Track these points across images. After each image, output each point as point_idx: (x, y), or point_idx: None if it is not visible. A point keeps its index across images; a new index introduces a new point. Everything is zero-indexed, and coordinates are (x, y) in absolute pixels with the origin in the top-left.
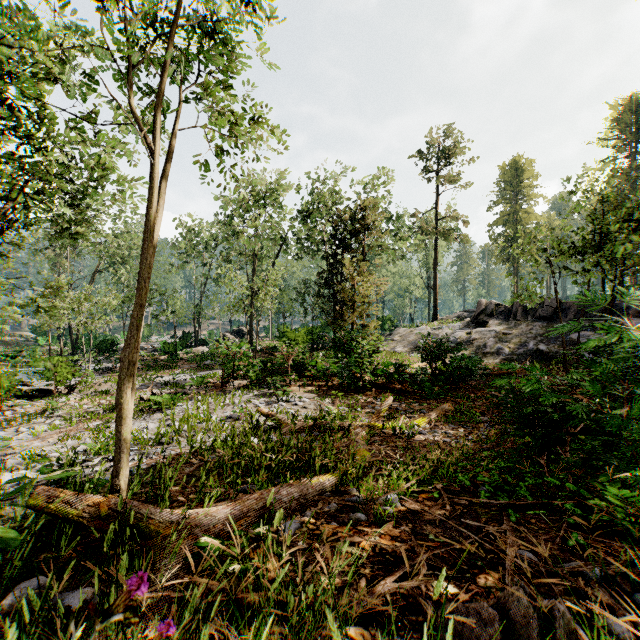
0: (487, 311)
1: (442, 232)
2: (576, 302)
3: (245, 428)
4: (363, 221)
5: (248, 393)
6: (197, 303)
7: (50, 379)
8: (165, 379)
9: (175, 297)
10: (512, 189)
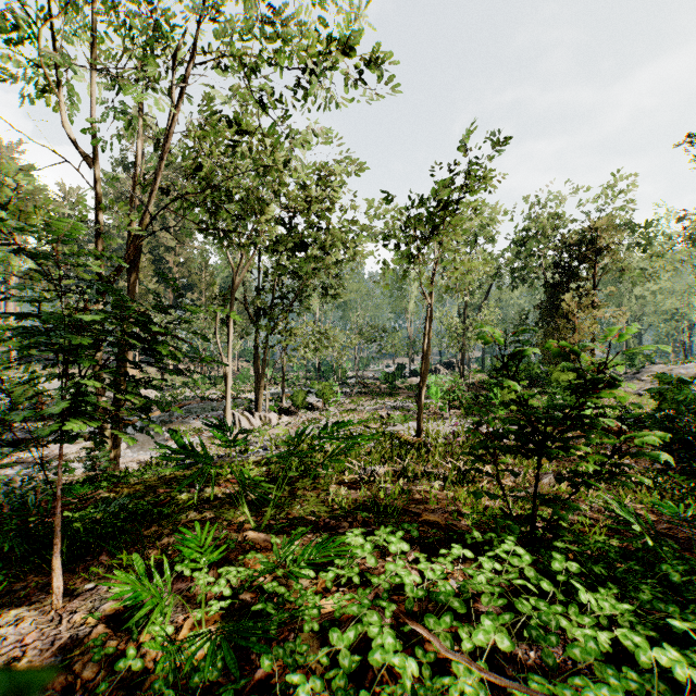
0: None
1: None
2: None
3: (463, 439)
4: (592, 245)
5: (462, 420)
6: (410, 337)
7: (320, 397)
8: (392, 404)
9: (394, 333)
10: None
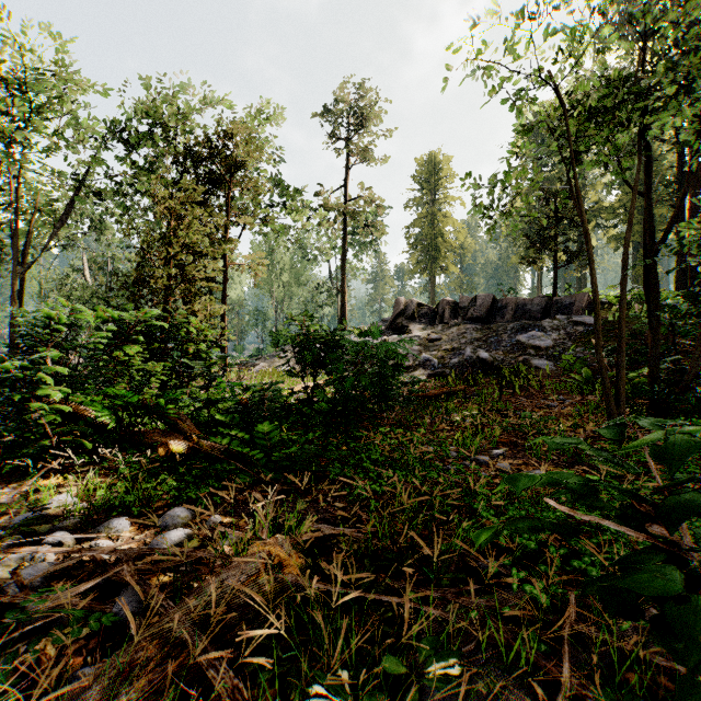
0: (407, 313)
1: (351, 212)
2: (514, 298)
3: None
4: (222, 153)
5: None
6: None
7: None
8: None
9: None
10: (430, 188)
